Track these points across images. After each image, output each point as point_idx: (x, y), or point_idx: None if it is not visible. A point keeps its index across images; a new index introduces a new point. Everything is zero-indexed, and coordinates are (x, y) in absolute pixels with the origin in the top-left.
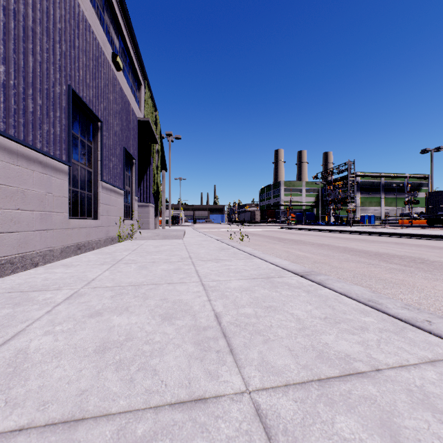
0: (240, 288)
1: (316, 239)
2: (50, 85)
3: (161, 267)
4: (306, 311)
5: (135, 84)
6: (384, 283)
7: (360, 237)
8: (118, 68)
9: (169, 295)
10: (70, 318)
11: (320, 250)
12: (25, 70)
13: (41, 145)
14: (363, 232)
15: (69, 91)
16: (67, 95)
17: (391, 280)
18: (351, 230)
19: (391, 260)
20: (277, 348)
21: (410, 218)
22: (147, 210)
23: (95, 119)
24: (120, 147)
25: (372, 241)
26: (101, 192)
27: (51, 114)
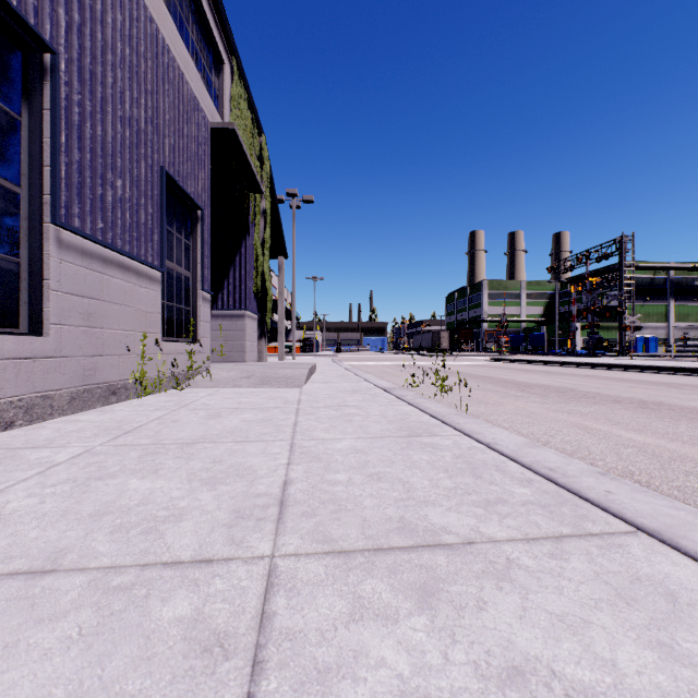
0: None
1: (599, 384)
2: None
3: None
4: None
5: (206, 53)
6: None
7: (696, 382)
8: None
9: None
10: None
11: (680, 426)
12: None
13: None
14: (685, 369)
15: None
16: None
17: None
18: (652, 364)
19: None
20: None
21: None
22: (242, 324)
23: (27, 36)
24: (146, 163)
25: None
26: (54, 256)
27: None
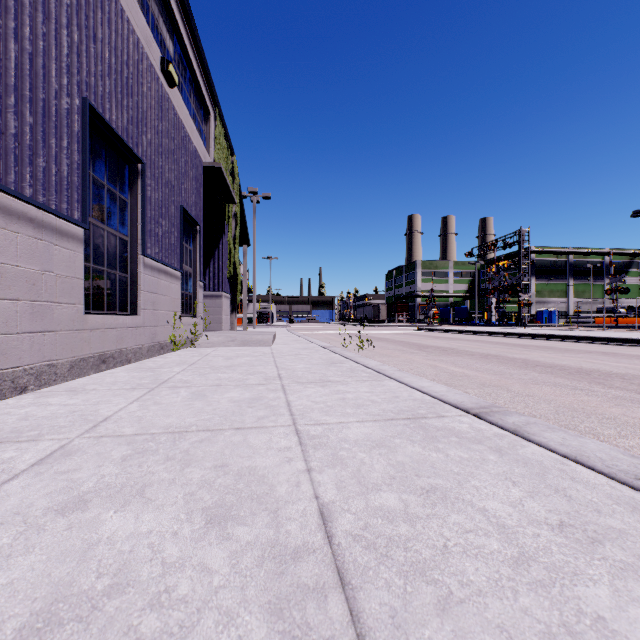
0: (367, 441)
1: (475, 346)
2: (51, 94)
3: (229, 395)
4: (513, 504)
5: (200, 112)
6: (616, 425)
7: (544, 344)
8: (171, 83)
9: (233, 455)
10: (18, 516)
11: (487, 365)
12: (0, 64)
13: (32, 192)
14: (547, 335)
15: (85, 108)
16: (82, 114)
17: (626, 420)
18: (527, 332)
19: (609, 382)
20: (479, 635)
21: (617, 314)
22: (220, 302)
23: (133, 158)
24: (174, 205)
25: (564, 350)
26: (142, 272)
27: (52, 142)
